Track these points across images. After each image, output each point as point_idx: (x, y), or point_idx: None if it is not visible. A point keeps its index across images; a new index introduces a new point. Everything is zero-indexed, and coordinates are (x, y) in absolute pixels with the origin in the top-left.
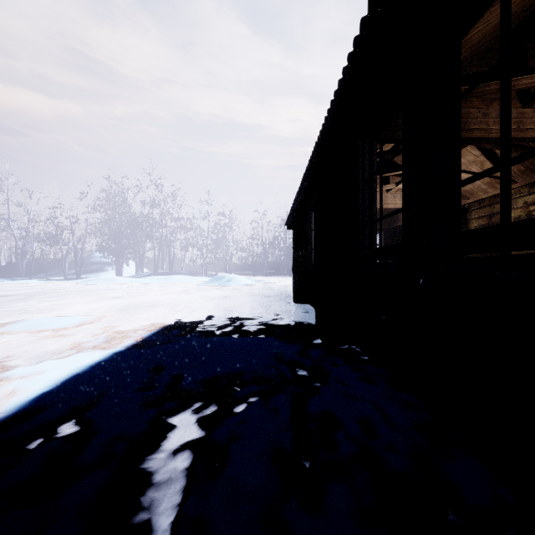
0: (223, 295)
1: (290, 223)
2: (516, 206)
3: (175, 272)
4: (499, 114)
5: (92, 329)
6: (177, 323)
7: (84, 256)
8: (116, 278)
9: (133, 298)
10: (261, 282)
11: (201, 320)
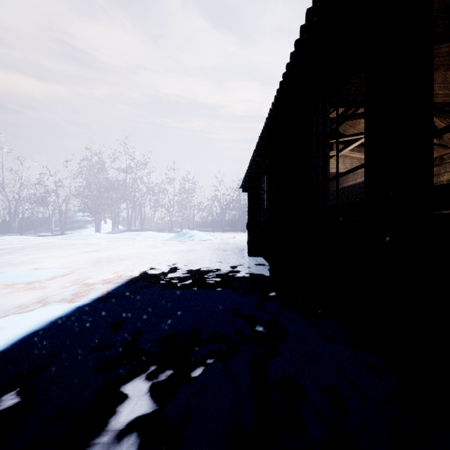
0: (186, 249)
1: (244, 186)
2: (449, 170)
3: (146, 228)
4: (444, 80)
5: (63, 282)
6: (142, 275)
7: (68, 215)
8: (94, 234)
9: (106, 252)
10: (219, 238)
11: (164, 273)
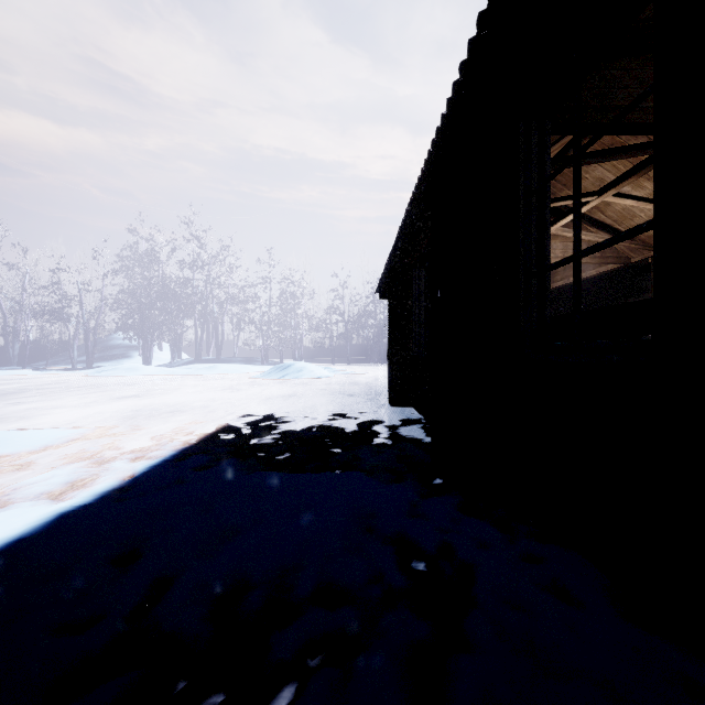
0: (287, 393)
1: (383, 289)
2: None
3: (225, 358)
4: None
5: (59, 456)
6: (204, 442)
7: (100, 337)
8: (140, 368)
9: (153, 398)
10: (342, 374)
11: (243, 437)
